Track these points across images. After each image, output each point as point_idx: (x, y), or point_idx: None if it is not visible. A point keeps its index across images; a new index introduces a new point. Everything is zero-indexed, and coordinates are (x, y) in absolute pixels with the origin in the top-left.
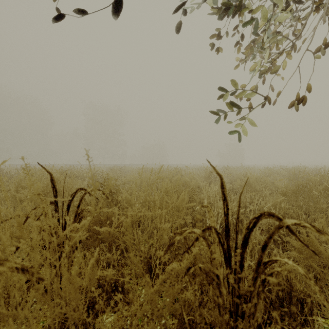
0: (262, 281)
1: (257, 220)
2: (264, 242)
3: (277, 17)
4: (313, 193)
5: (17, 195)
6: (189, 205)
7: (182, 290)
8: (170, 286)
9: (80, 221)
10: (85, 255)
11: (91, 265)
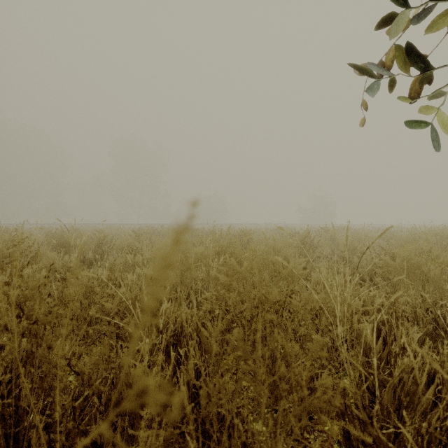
0: None
1: None
2: None
3: None
4: None
5: None
6: None
7: None
8: None
9: None
10: None
11: None
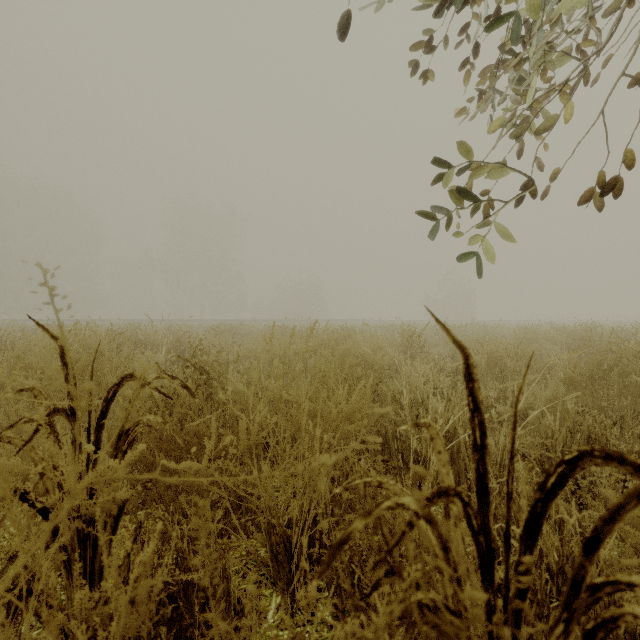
0: (587, 636)
1: (569, 470)
2: (593, 531)
3: (556, 13)
4: (633, 380)
5: (11, 385)
6: (377, 411)
7: (362, 607)
8: (333, 595)
9: (130, 449)
10: (142, 524)
11: (139, 570)
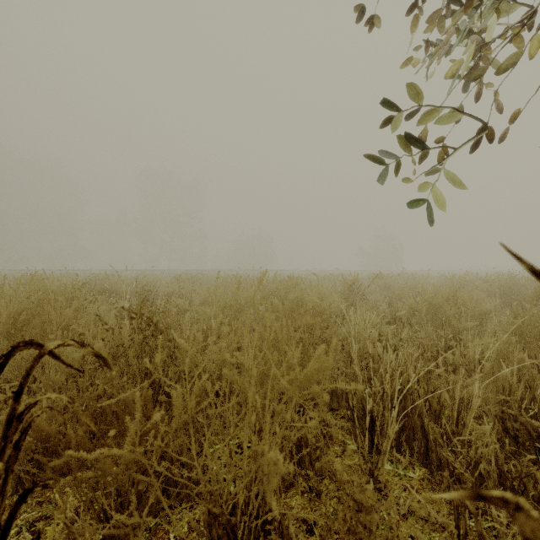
0: None
1: None
2: None
3: None
4: None
5: None
6: (342, 387)
7: None
8: None
9: (24, 437)
10: (41, 533)
11: None
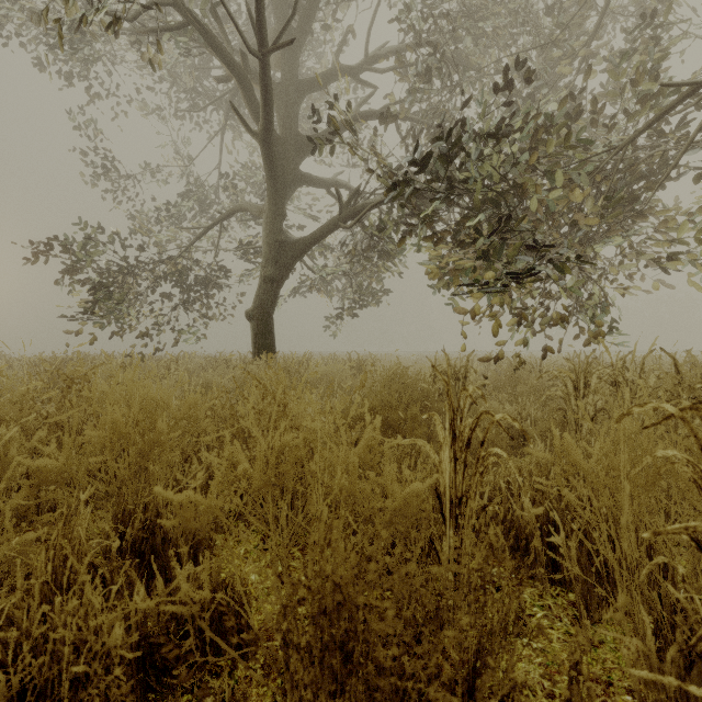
0: None
1: None
2: None
3: None
4: None
5: None
6: None
7: None
8: None
9: None
10: None
11: None
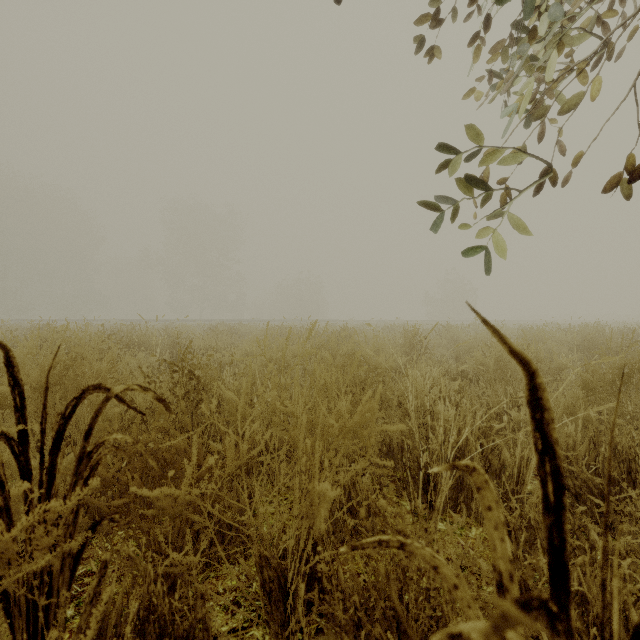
0: None
1: None
2: None
3: None
4: None
5: None
6: (387, 429)
7: None
8: None
9: (93, 474)
10: (108, 563)
11: None
